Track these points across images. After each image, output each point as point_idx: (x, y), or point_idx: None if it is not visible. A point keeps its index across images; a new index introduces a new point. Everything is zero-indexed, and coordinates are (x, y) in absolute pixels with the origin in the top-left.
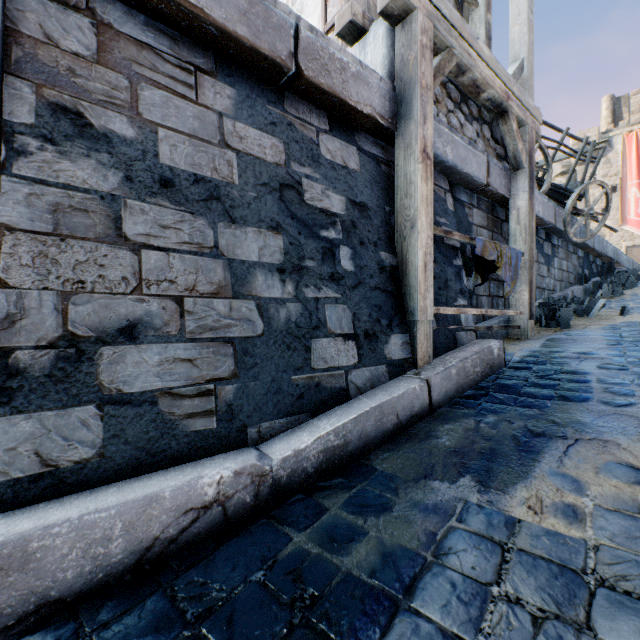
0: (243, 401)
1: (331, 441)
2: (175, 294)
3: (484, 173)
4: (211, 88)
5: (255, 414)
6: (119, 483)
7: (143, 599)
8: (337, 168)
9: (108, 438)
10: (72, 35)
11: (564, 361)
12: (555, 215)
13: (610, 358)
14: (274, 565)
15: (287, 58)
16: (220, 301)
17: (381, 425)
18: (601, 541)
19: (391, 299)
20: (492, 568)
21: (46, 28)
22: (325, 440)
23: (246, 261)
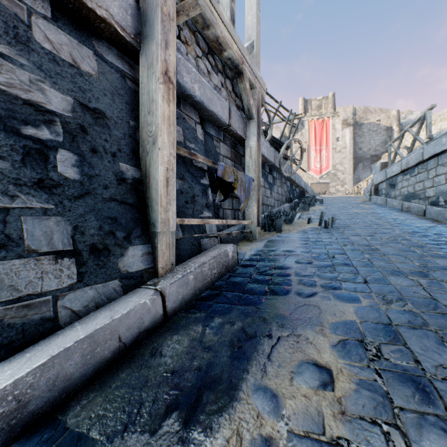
0: None
1: None
2: None
3: (227, 115)
4: None
5: None
6: None
7: None
8: (61, 63)
9: None
10: None
11: (276, 258)
12: (274, 157)
13: (302, 254)
14: None
15: None
16: None
17: (93, 357)
18: None
19: (131, 211)
20: None
21: None
22: None
23: None
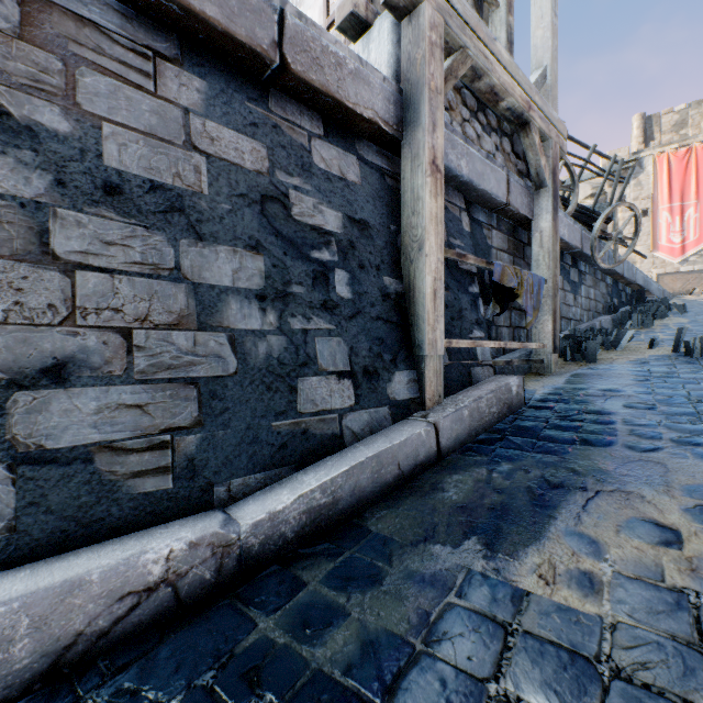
0: (209, 454)
1: (317, 499)
2: (121, 325)
3: (504, 191)
4: (175, 78)
5: (224, 469)
6: (36, 564)
7: None
8: (333, 179)
9: (22, 507)
10: None
11: (588, 399)
12: (582, 239)
13: (637, 396)
14: (229, 662)
15: (269, 48)
16: (181, 334)
17: (379, 477)
18: (619, 618)
19: (396, 331)
20: (491, 658)
21: None
22: (309, 498)
23: (216, 286)
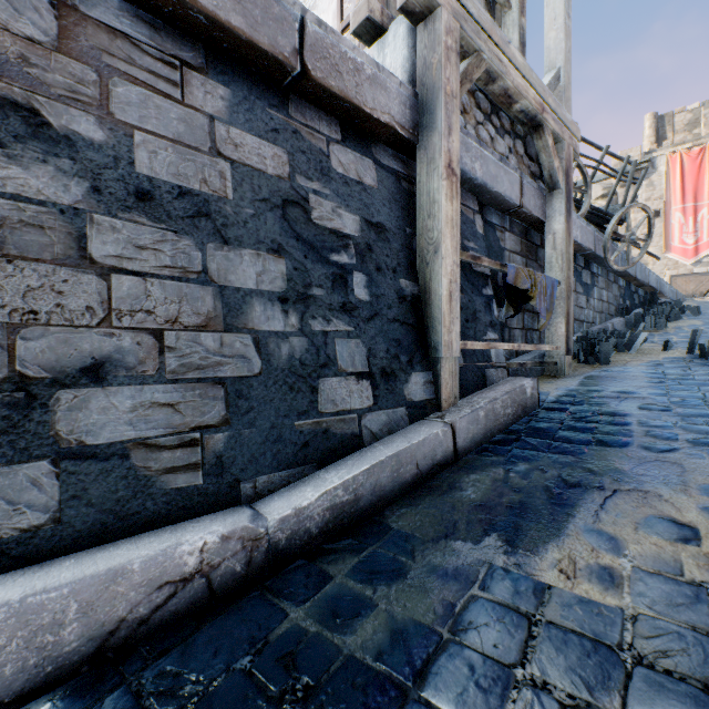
0: (236, 452)
1: (339, 496)
2: (153, 327)
3: (517, 193)
4: (200, 87)
5: (250, 467)
6: (79, 554)
7: (101, 696)
8: (350, 183)
9: (66, 500)
10: (26, 16)
11: (603, 401)
12: (594, 241)
13: (652, 398)
14: (264, 648)
15: (291, 55)
16: (209, 335)
17: (398, 476)
18: (640, 610)
19: (412, 332)
20: (517, 646)
21: None
22: (332, 496)
23: (241, 288)
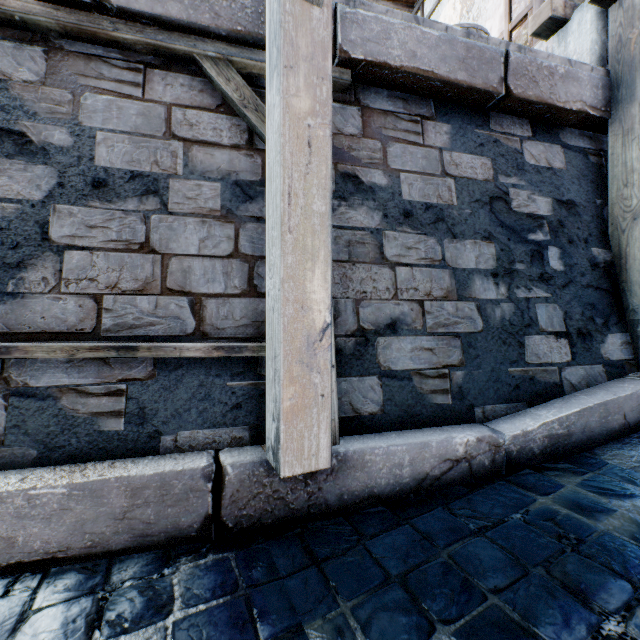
0: (469, 385)
1: (555, 429)
2: (418, 298)
3: None
4: (432, 130)
5: (479, 397)
6: (394, 432)
7: (430, 510)
8: (541, 171)
9: (385, 400)
10: (349, 122)
11: None
12: None
13: None
14: (528, 512)
15: (497, 84)
16: (448, 303)
17: (605, 423)
18: None
19: (606, 297)
20: None
21: (336, 123)
22: (549, 427)
23: (465, 269)
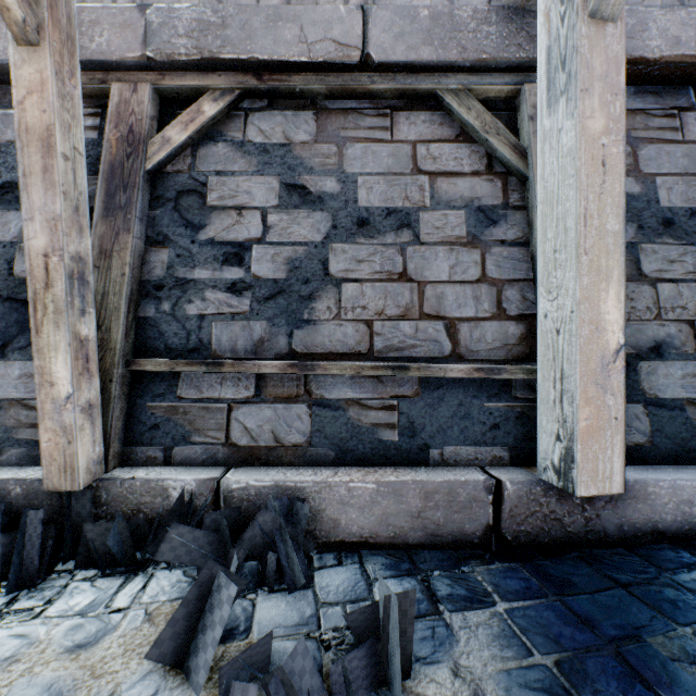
0: None
1: None
2: (686, 318)
3: None
4: (693, 122)
5: None
6: (667, 467)
7: None
8: None
9: (652, 431)
10: None
11: None
12: None
13: None
14: None
15: None
16: None
17: None
18: None
19: None
20: None
21: None
22: None
23: None
